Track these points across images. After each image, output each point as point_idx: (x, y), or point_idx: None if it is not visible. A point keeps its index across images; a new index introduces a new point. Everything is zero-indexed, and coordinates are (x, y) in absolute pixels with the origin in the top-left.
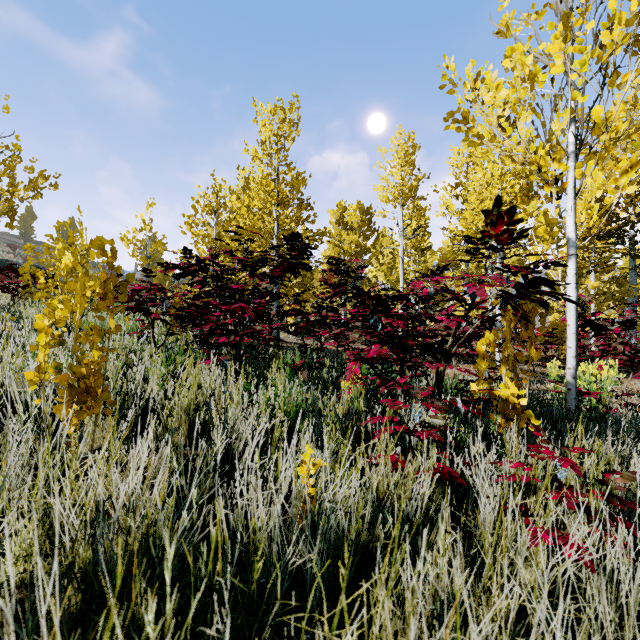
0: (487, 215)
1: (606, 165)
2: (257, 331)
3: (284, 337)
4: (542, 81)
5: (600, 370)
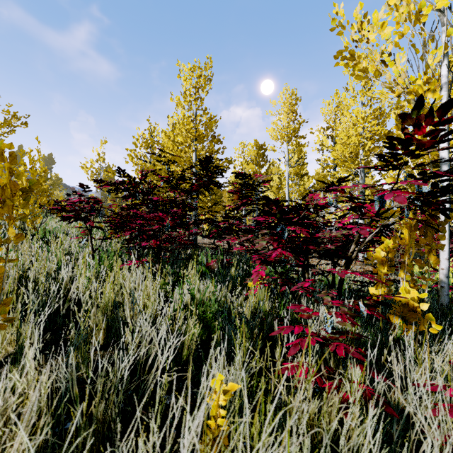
0: (404, 119)
1: None
2: (174, 237)
3: (201, 239)
4: (420, 21)
5: (451, 267)
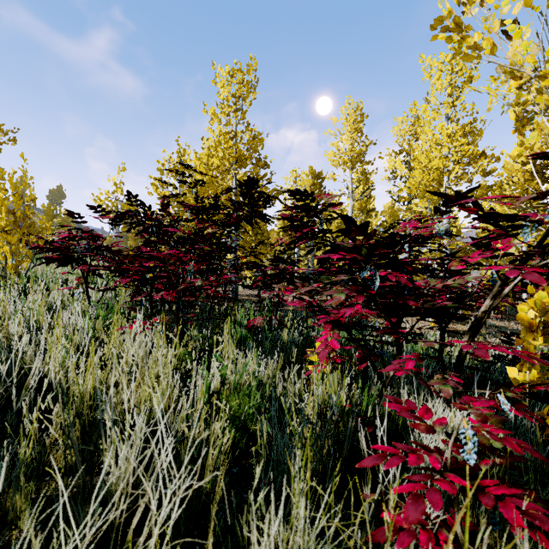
0: None
1: (543, 130)
2: (198, 287)
3: (243, 290)
4: None
5: None
